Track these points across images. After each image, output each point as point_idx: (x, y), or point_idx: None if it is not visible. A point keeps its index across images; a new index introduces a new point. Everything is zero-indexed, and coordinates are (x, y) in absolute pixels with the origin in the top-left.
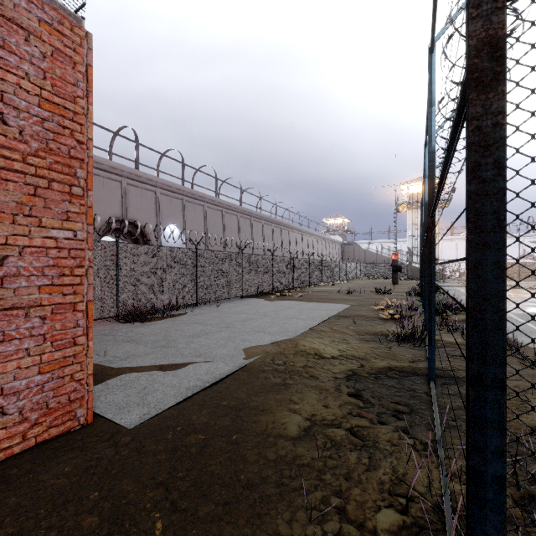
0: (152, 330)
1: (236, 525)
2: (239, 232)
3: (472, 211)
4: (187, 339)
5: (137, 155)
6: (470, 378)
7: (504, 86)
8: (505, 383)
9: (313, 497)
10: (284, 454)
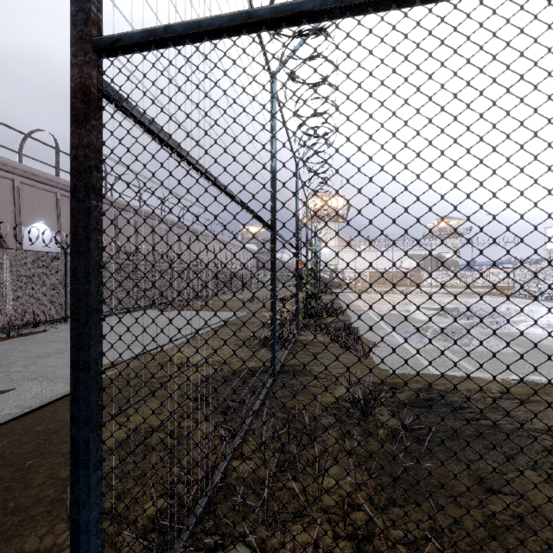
0: None
1: None
2: (136, 236)
3: (73, 224)
4: (29, 361)
5: None
6: (71, 363)
7: (90, 126)
8: (91, 364)
9: None
10: None
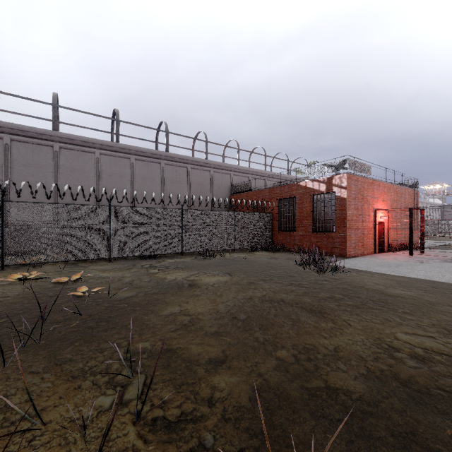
0: None
1: None
2: None
3: None
4: None
5: None
6: None
7: None
8: None
9: None
10: None
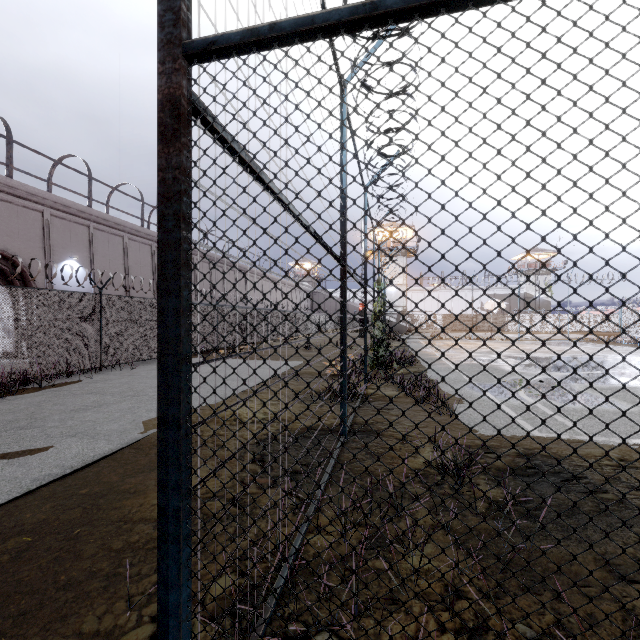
0: (14, 406)
1: (23, 636)
2: None
3: (160, 259)
4: (65, 415)
5: (10, 157)
6: (158, 420)
7: (180, 144)
8: (181, 422)
9: (147, 582)
10: (136, 540)
